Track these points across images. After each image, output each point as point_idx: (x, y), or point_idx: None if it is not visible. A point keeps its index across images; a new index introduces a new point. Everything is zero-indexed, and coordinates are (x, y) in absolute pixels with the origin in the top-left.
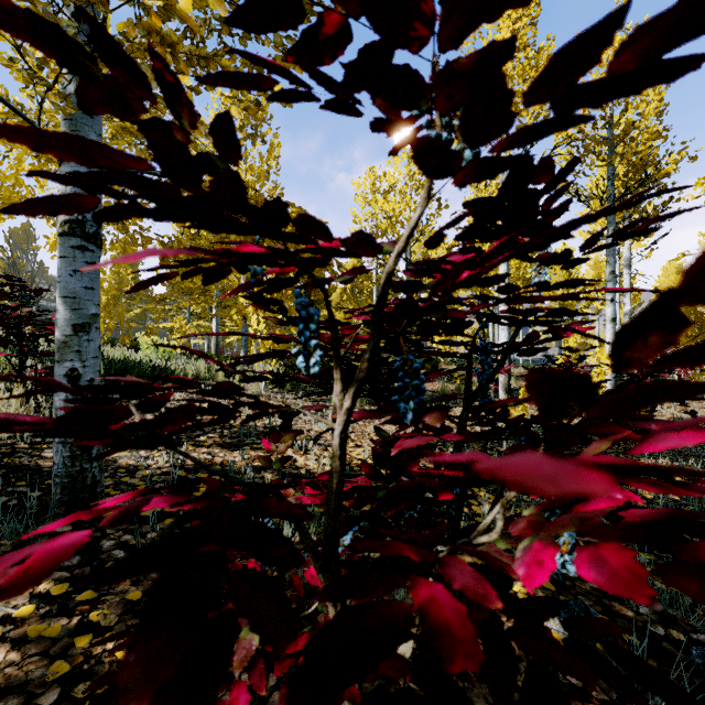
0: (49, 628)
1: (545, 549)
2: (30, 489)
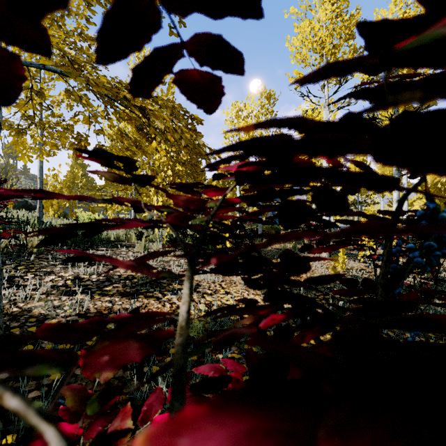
0: None
1: None
2: None
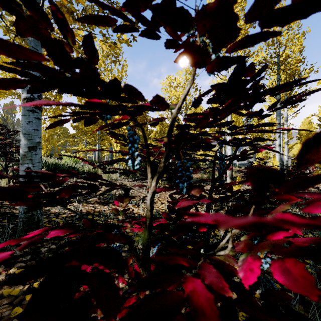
0: (13, 291)
1: (255, 261)
2: (8, 223)
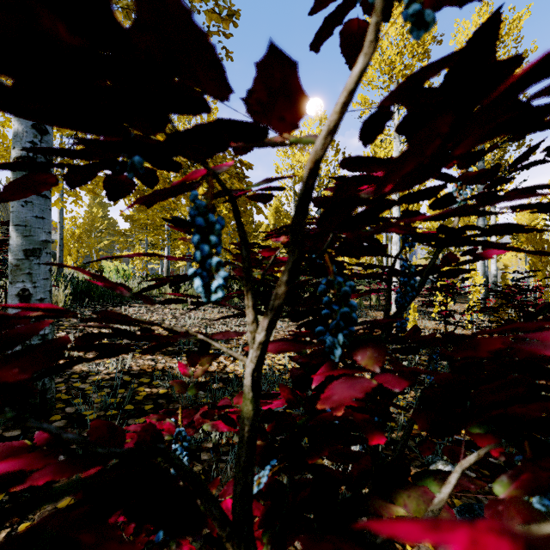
0: None
1: None
2: None
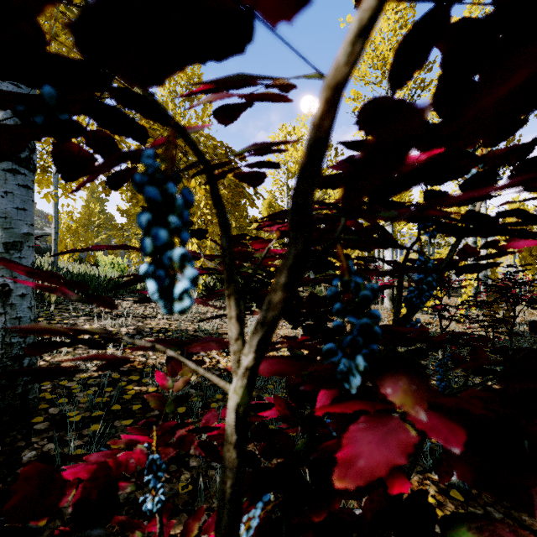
0: None
1: None
2: None
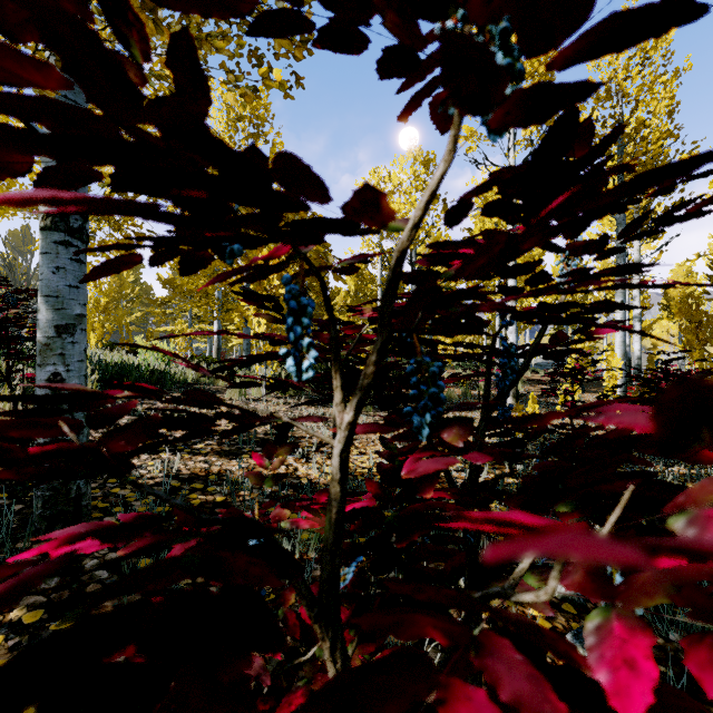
0: None
1: (636, 637)
2: (11, 502)
